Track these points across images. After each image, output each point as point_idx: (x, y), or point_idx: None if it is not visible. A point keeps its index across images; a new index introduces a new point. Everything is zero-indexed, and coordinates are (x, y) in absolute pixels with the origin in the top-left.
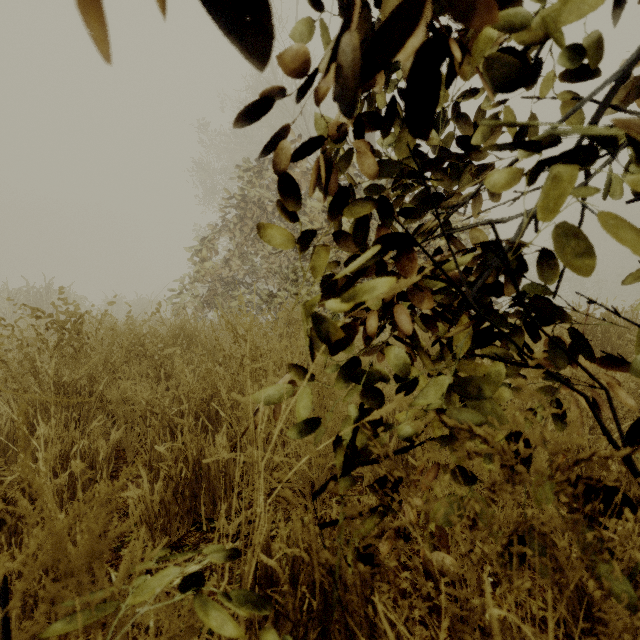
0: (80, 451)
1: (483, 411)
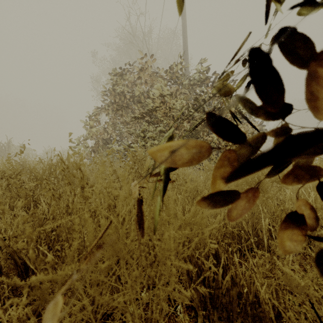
0: None
1: None
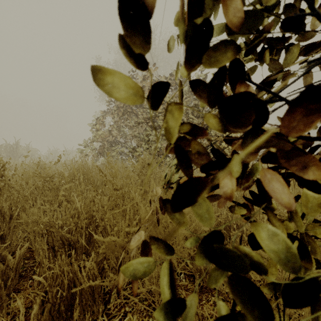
0: None
1: None
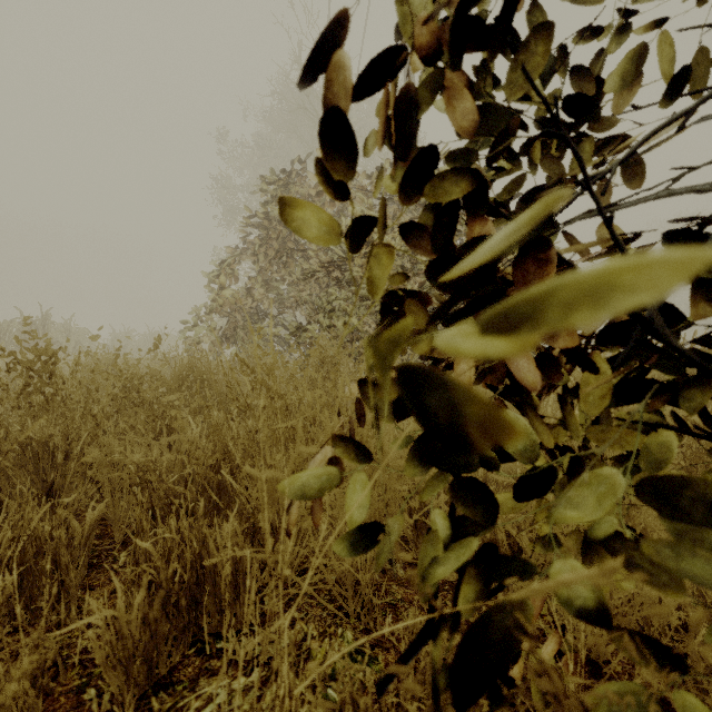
0: (39, 539)
1: (702, 542)
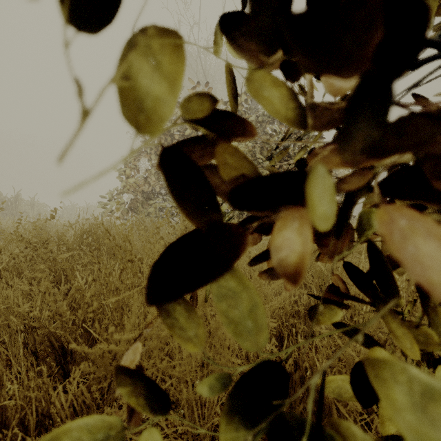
0: None
1: None
